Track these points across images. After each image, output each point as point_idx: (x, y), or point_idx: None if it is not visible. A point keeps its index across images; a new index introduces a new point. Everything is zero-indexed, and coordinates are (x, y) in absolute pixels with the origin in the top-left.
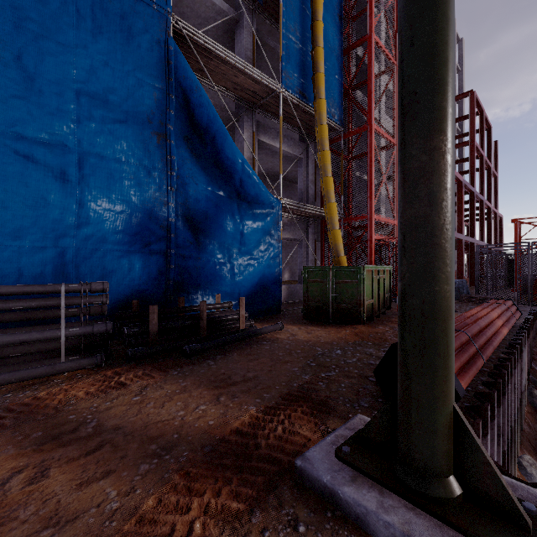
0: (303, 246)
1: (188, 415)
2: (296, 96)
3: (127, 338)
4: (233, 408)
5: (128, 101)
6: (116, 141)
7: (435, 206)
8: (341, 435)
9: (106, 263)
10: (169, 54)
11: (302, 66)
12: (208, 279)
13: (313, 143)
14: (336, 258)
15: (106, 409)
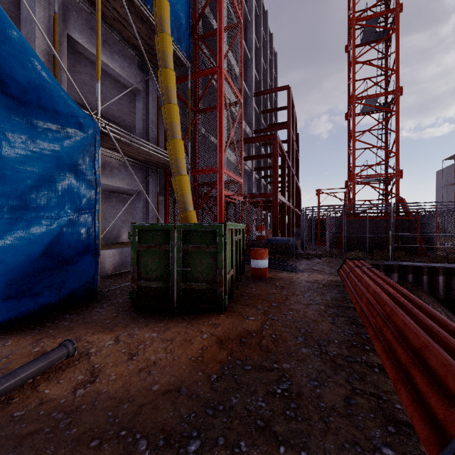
0: (142, 199)
1: None
2: None
3: None
4: None
5: None
6: None
7: None
8: None
9: None
10: None
11: None
12: None
13: (155, 77)
14: (184, 214)
15: None
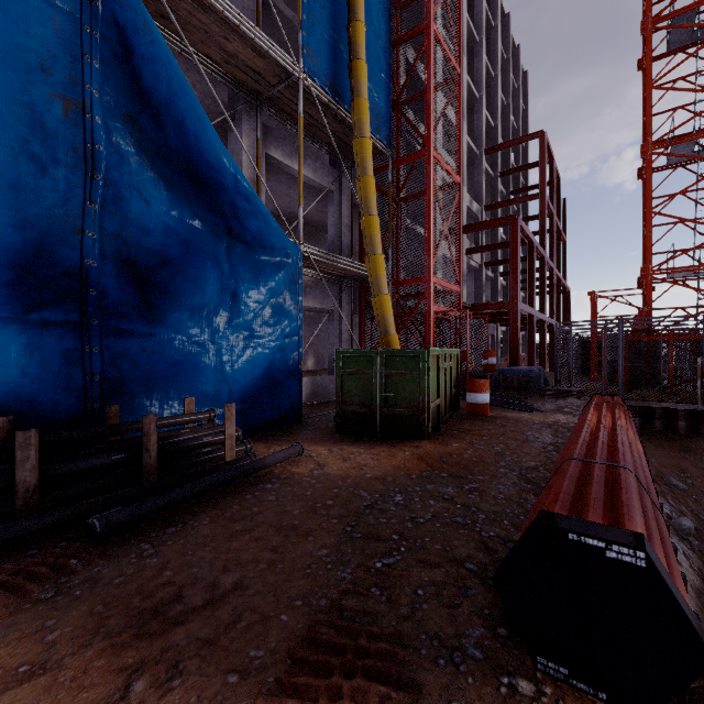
0: (334, 319)
1: None
2: (325, 89)
3: None
4: None
5: None
6: None
7: None
8: None
9: None
10: None
11: (333, 46)
12: (171, 372)
13: (349, 171)
14: (385, 338)
15: None
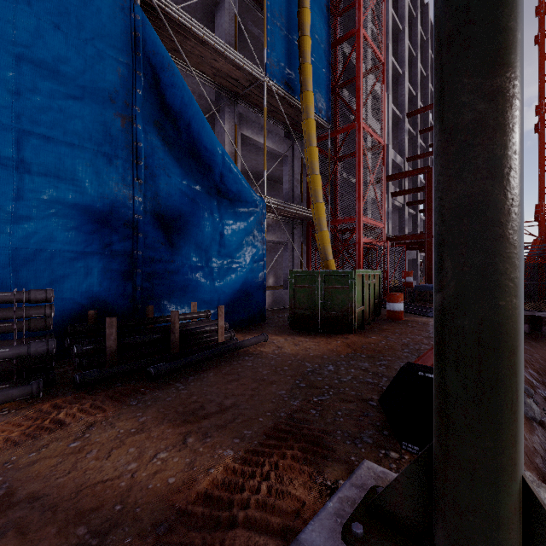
0: (288, 249)
1: (141, 470)
2: (282, 86)
3: (78, 358)
4: (203, 454)
5: (84, 74)
6: (67, 120)
7: (500, 179)
8: (346, 497)
9: (55, 266)
10: (135, 24)
11: (288, 55)
12: (182, 285)
13: (299, 140)
14: (325, 262)
15: (26, 465)
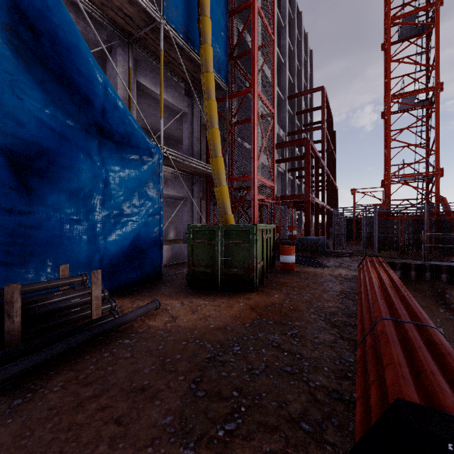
0: (188, 204)
1: None
2: (180, 34)
3: None
4: None
5: None
6: None
7: None
8: None
9: None
10: None
11: (187, 5)
12: (47, 244)
13: (198, 100)
14: (224, 217)
15: None
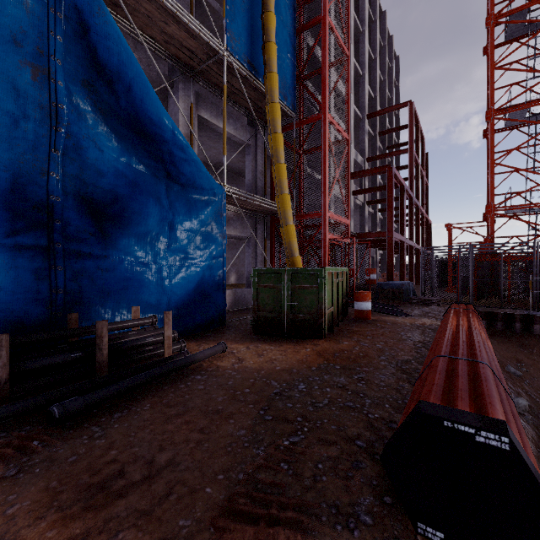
0: (251, 245)
1: None
2: (244, 64)
3: None
4: None
5: None
6: None
7: None
8: None
9: None
10: None
11: (251, 31)
12: (121, 286)
13: (262, 129)
14: (291, 259)
15: None
